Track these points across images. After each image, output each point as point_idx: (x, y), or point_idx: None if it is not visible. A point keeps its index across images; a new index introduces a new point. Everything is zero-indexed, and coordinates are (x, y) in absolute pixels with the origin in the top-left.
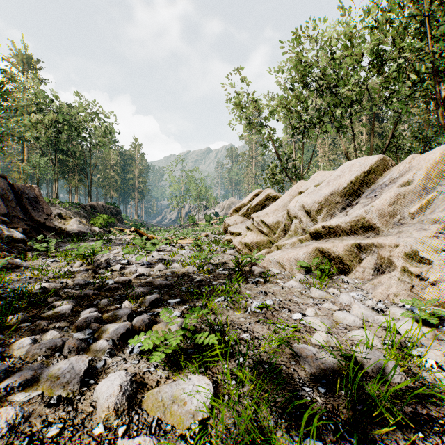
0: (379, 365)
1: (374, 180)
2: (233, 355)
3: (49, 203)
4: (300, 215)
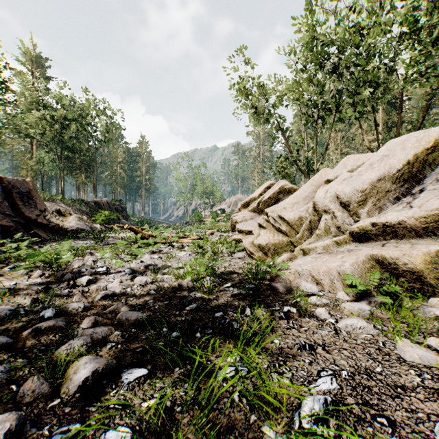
0: None
1: None
2: None
3: (51, 199)
4: (333, 209)
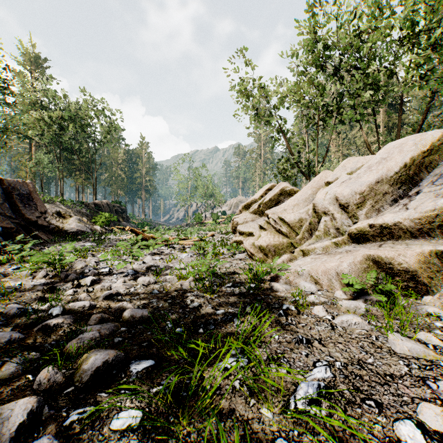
0: None
1: (436, 162)
2: None
3: (50, 201)
4: (332, 211)
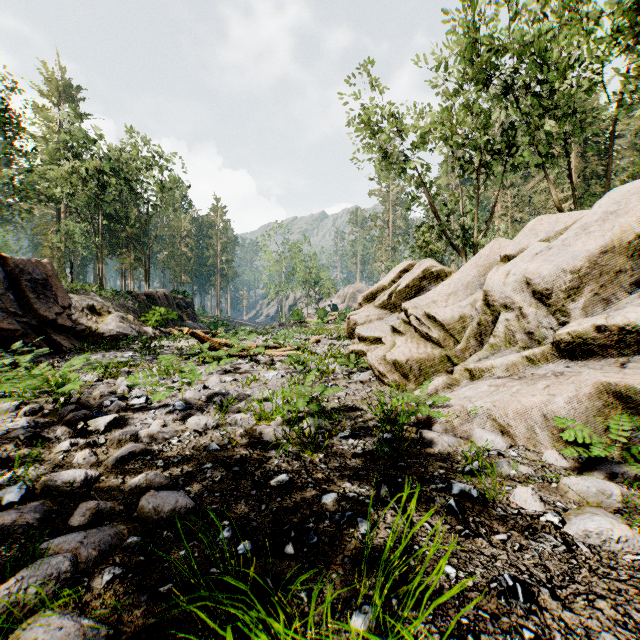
0: None
1: None
2: None
3: (82, 290)
4: (520, 303)
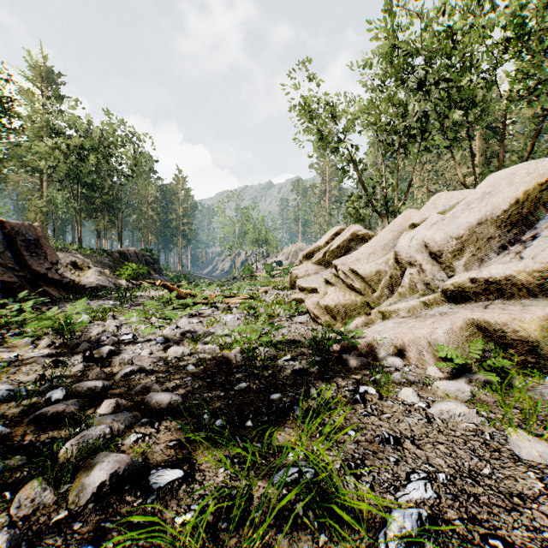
0: None
1: None
2: None
3: (65, 249)
4: (420, 261)
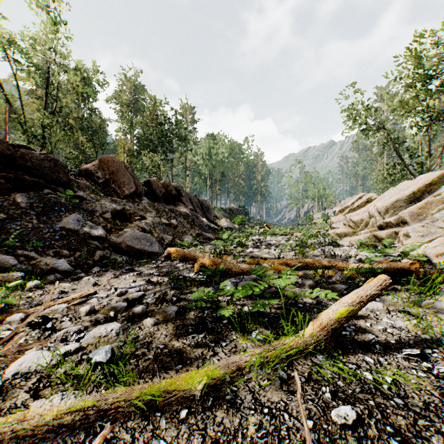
0: (342, 255)
1: (435, 189)
2: (304, 254)
3: None
4: (375, 215)
